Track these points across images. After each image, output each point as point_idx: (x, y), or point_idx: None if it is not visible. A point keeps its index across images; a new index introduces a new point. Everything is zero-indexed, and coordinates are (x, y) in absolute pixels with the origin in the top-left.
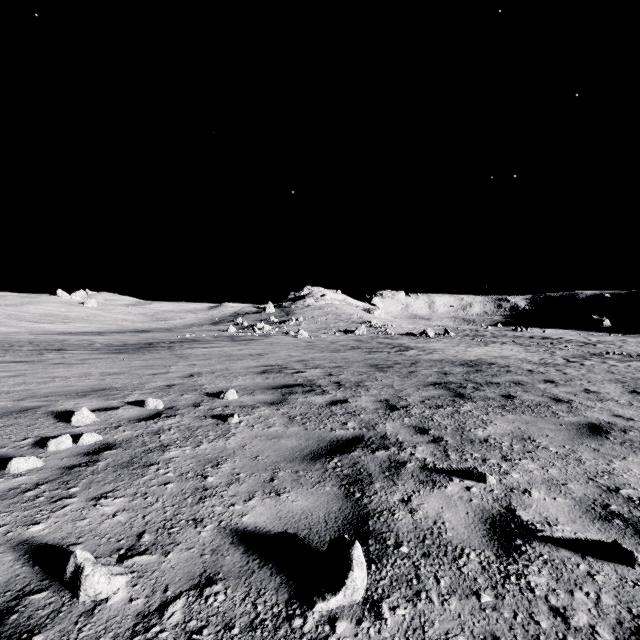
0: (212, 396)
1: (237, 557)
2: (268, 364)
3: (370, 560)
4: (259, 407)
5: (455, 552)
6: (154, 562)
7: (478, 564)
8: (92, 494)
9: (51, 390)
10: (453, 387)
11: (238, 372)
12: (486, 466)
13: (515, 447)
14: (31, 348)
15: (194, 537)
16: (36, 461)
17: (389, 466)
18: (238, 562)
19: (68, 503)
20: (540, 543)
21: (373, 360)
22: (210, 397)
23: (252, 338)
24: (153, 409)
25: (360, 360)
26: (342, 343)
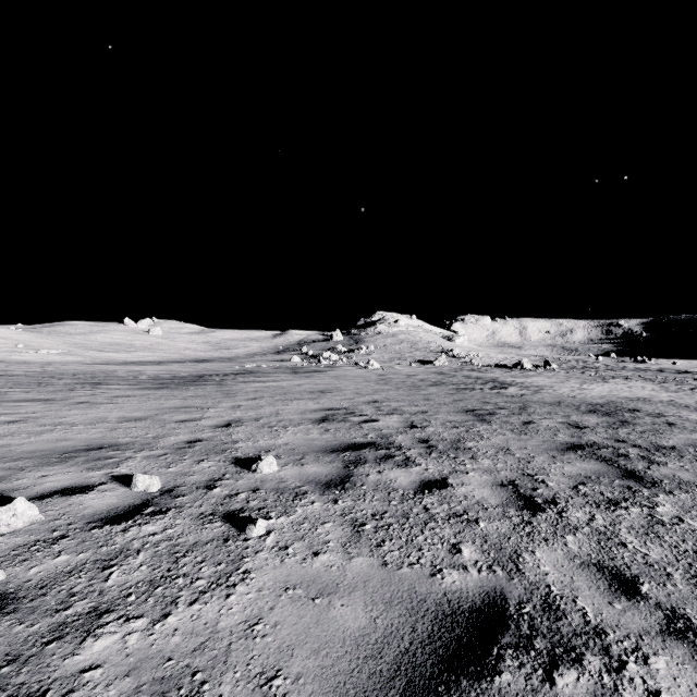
0: (241, 465)
1: None
2: (330, 407)
3: None
4: (306, 494)
5: None
6: None
7: None
8: None
9: (34, 447)
10: (607, 455)
11: (290, 419)
12: None
13: None
14: (68, 381)
15: None
16: None
17: None
18: None
19: None
20: None
21: (466, 402)
22: (238, 467)
23: (316, 370)
24: (142, 493)
25: (448, 402)
26: (421, 377)
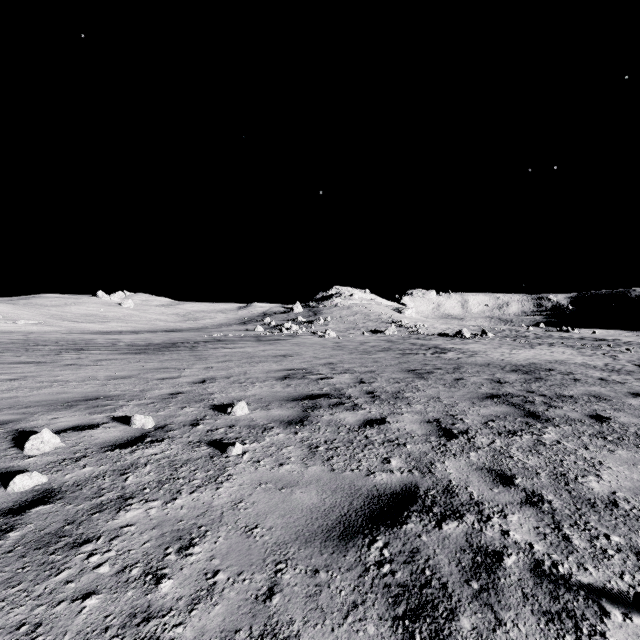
0: (218, 410)
1: None
2: (291, 367)
3: None
4: (272, 428)
5: None
6: None
7: None
8: None
9: (39, 398)
10: (517, 402)
11: (256, 377)
12: None
13: None
14: (53, 347)
15: None
16: None
17: (474, 563)
18: None
19: None
20: None
21: (409, 364)
22: (215, 411)
23: (278, 338)
24: (139, 429)
25: (394, 364)
26: (372, 344)
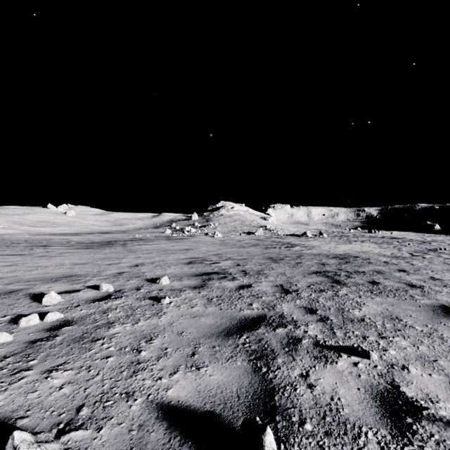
0: (150, 281)
1: (160, 433)
2: (193, 257)
3: (279, 438)
4: (185, 290)
5: (354, 431)
6: (87, 438)
7: (377, 444)
8: (46, 367)
9: (33, 276)
10: (330, 275)
11: (171, 263)
12: (367, 343)
13: (387, 326)
14: (25, 245)
15: (125, 411)
16: (7, 336)
17: (288, 342)
18: (161, 439)
19: (25, 375)
20: (428, 421)
21: (269, 254)
22: (149, 282)
23: (182, 238)
24: (105, 292)
25: (259, 254)
26: (246, 241)
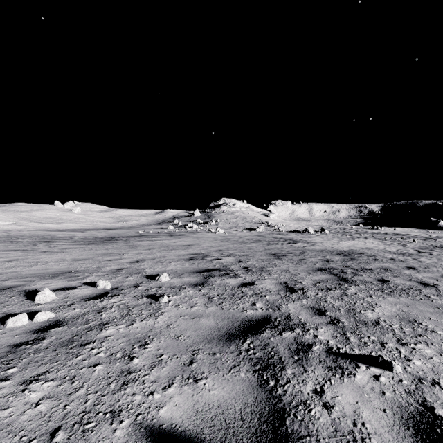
0: (150, 278)
1: None
2: (194, 253)
3: None
4: (185, 288)
5: None
6: None
7: None
8: (26, 376)
9: (31, 272)
10: (336, 272)
11: (172, 259)
12: (386, 351)
13: (406, 330)
14: (30, 240)
15: (107, 437)
16: None
17: (297, 349)
18: None
19: (0, 387)
20: None
21: (271, 250)
22: (148, 279)
23: (184, 234)
24: (102, 289)
25: (262, 250)
26: (248, 237)
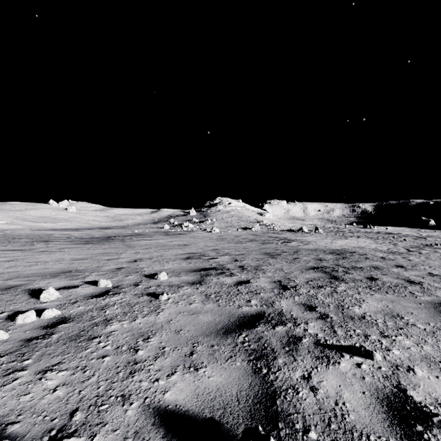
0: (149, 277)
1: None
2: (191, 252)
3: None
4: (183, 286)
5: (361, 440)
6: None
7: None
8: (41, 367)
9: (33, 272)
10: (328, 271)
11: (169, 258)
12: (369, 342)
13: (389, 324)
14: (27, 240)
15: (120, 416)
16: (3, 334)
17: (288, 341)
18: None
19: (19, 376)
20: (440, 430)
21: (266, 249)
22: (147, 278)
23: (180, 233)
24: (104, 287)
25: (257, 249)
26: (243, 237)
